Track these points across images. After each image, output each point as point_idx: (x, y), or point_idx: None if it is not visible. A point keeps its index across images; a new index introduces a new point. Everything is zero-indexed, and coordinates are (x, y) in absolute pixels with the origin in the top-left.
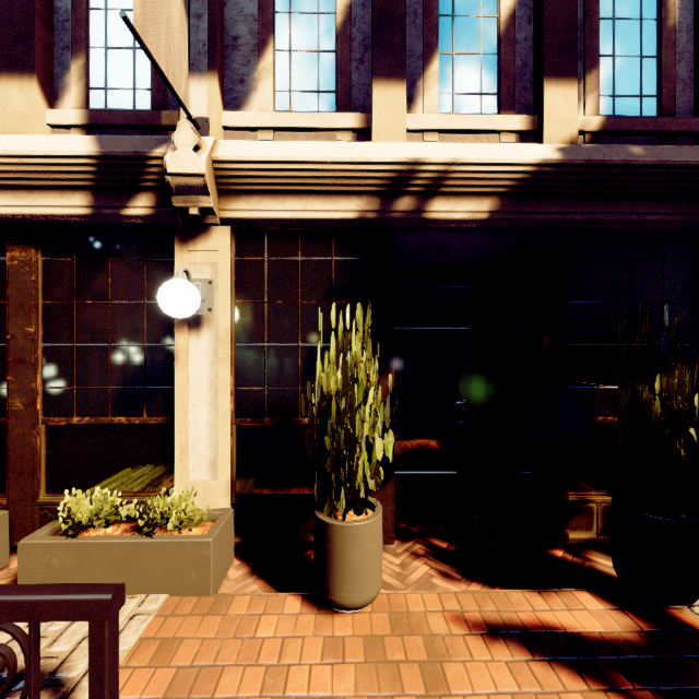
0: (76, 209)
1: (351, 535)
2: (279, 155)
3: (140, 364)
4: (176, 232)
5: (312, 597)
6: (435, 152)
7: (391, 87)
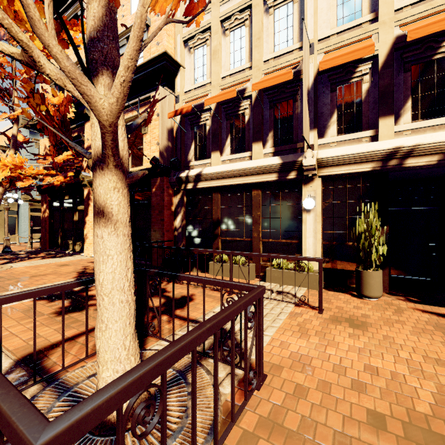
0: (273, 178)
1: (369, 275)
2: (340, 154)
3: (289, 223)
4: (302, 181)
5: (355, 296)
6: (407, 142)
7: (387, 119)
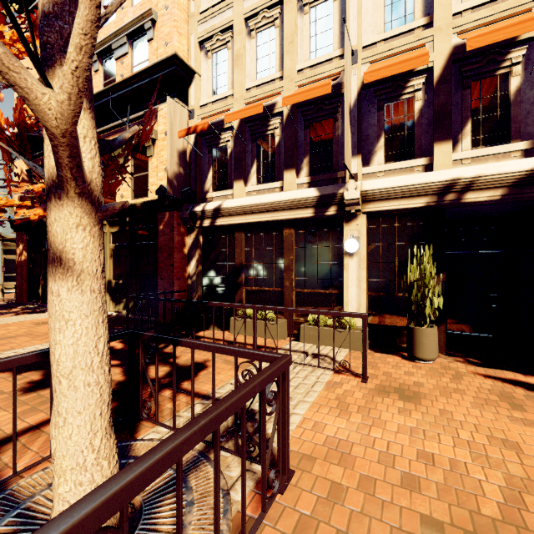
0: (309, 214)
1: (423, 332)
2: (388, 185)
3: (328, 270)
4: (344, 218)
5: (405, 358)
6: (467, 172)
7: (443, 145)
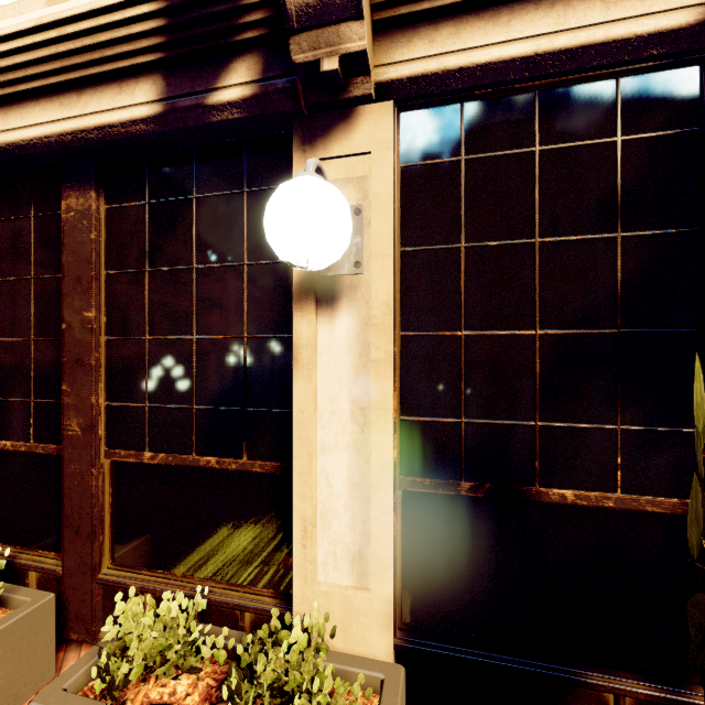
0: (141, 108)
1: None
2: None
3: (237, 368)
4: (294, 128)
5: None
6: None
7: None
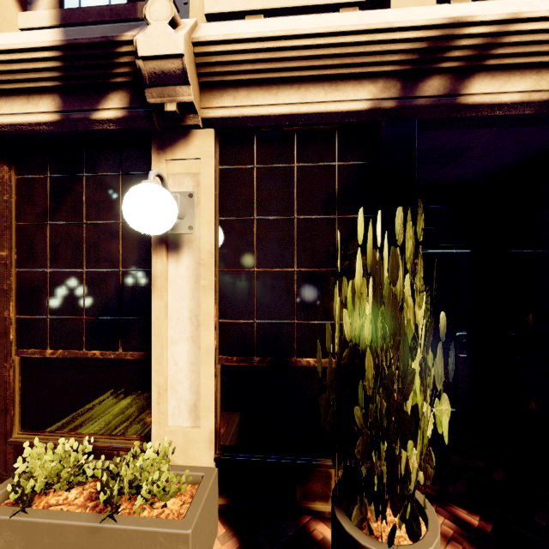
0: (44, 115)
1: None
2: (273, 29)
3: (115, 291)
4: (152, 138)
5: None
6: (482, 9)
7: None
